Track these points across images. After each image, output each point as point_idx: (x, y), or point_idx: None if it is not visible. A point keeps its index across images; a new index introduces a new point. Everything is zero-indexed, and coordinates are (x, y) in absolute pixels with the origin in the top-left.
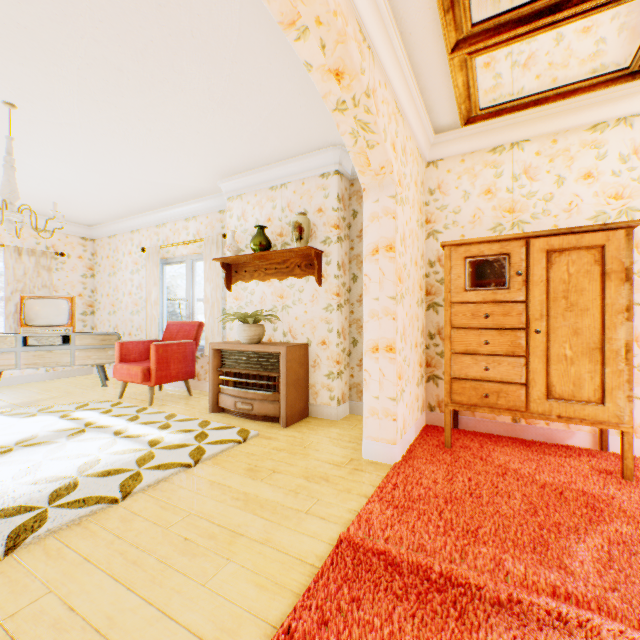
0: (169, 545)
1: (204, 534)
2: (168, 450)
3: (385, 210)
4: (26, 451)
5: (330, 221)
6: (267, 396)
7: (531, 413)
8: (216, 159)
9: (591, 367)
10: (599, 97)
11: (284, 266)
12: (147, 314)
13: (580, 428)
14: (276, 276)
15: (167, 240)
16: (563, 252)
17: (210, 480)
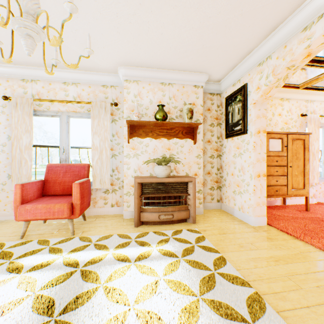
0: (323, 293)
1: (314, 280)
2: (187, 255)
3: (263, 114)
4: (82, 314)
5: (199, 111)
6: (181, 208)
7: (287, 195)
8: (142, 53)
9: (301, 177)
10: (285, 90)
11: (171, 131)
12: (12, 157)
13: (278, 199)
14: (166, 136)
15: (38, 95)
16: (295, 140)
17: (246, 259)
